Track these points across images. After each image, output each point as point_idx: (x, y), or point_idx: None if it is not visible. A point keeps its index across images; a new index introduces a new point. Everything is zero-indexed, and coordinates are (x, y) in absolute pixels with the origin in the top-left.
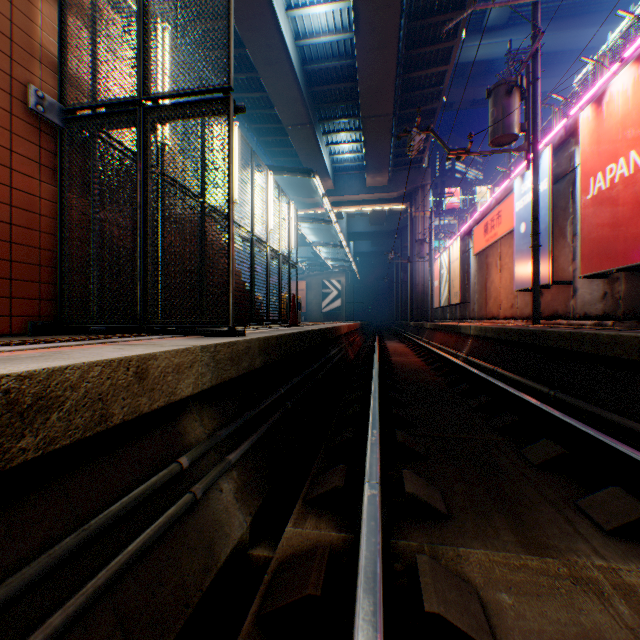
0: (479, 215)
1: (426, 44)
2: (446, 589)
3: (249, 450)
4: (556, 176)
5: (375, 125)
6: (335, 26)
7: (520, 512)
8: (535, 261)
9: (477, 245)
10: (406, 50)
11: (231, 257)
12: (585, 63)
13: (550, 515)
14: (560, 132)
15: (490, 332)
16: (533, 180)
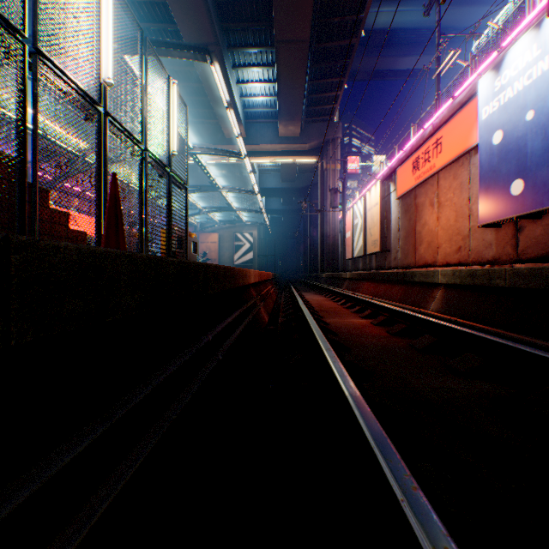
0: (406, 151)
1: None
2: None
3: None
4: None
5: (290, 54)
6: None
7: None
8: None
9: (403, 186)
10: None
11: None
12: (470, 44)
13: None
14: None
15: (511, 277)
16: None
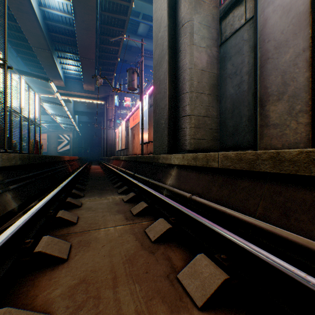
0: (132, 113)
1: (110, 36)
2: (73, 200)
3: (17, 189)
4: (151, 105)
5: (87, 62)
6: (64, 9)
7: (103, 194)
8: (142, 133)
9: (131, 125)
10: (101, 35)
11: (6, 123)
12: None
13: (110, 193)
14: (151, 90)
15: (127, 158)
16: (142, 105)
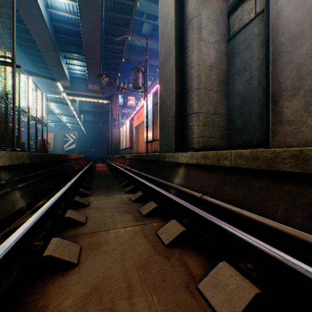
0: (136, 112)
1: (115, 35)
2: (81, 199)
3: (25, 187)
4: (155, 103)
5: (92, 62)
6: (70, 10)
7: (110, 193)
8: (147, 132)
9: (135, 124)
10: (106, 35)
11: (15, 122)
12: None
13: (117, 192)
14: (156, 89)
15: (132, 156)
16: (146, 104)
